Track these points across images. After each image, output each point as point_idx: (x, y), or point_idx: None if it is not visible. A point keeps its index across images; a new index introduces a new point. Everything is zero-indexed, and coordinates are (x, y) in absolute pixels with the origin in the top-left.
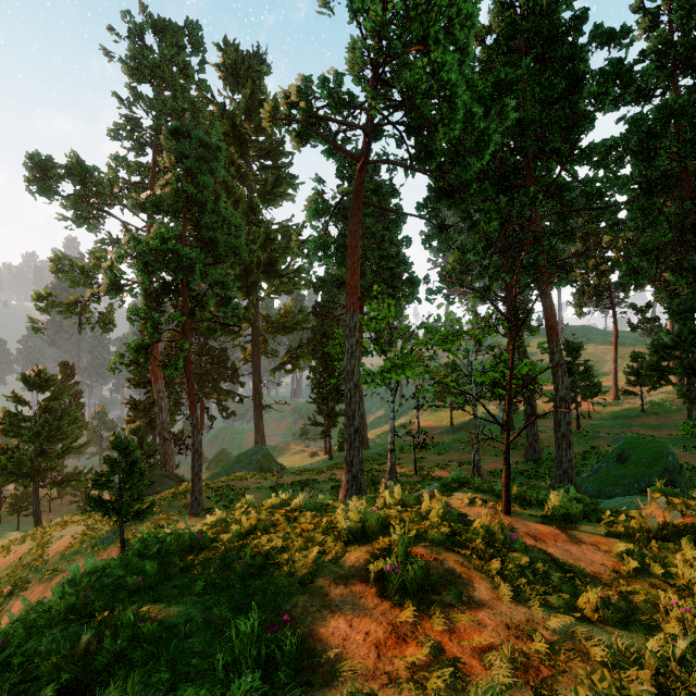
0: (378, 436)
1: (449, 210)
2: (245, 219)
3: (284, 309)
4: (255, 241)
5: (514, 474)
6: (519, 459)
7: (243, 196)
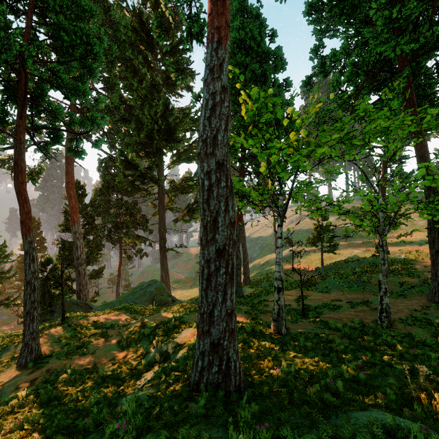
0: (258, 274)
1: (339, 24)
2: (149, 96)
3: (185, 175)
4: (157, 114)
5: (438, 323)
6: (424, 302)
7: (146, 74)
